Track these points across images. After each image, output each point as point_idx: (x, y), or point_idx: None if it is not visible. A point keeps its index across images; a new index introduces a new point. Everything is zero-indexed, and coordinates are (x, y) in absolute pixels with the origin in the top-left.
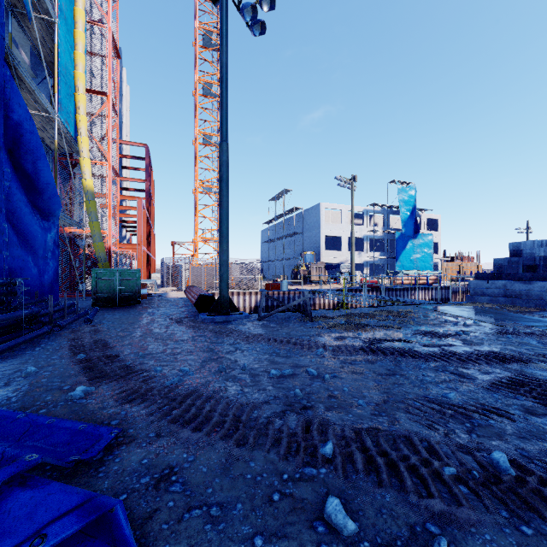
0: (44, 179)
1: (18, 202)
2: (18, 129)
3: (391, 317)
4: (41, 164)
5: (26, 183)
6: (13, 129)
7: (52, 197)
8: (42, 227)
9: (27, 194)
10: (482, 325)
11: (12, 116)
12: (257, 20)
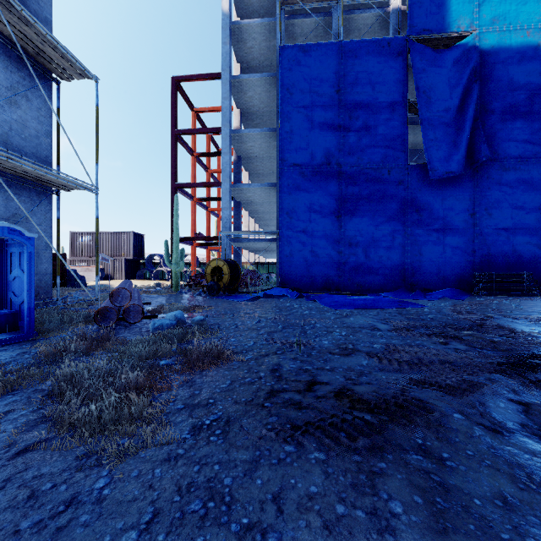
0: None
1: None
2: None
3: None
4: None
5: None
6: None
7: None
8: None
9: None
10: None
11: None
12: None
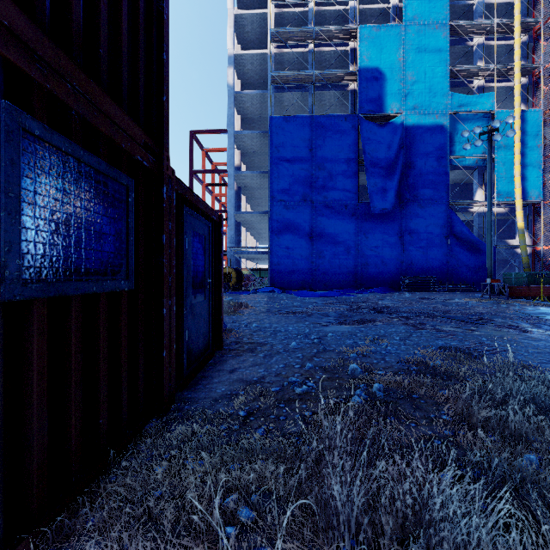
0: (467, 239)
1: (455, 251)
2: (454, 227)
3: (514, 302)
4: (465, 234)
5: (462, 242)
6: (452, 228)
7: (475, 244)
8: (472, 257)
9: (464, 246)
10: (509, 308)
11: (451, 224)
12: (505, 134)
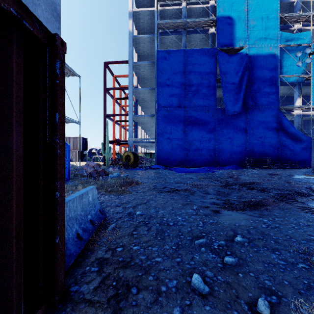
0: (292, 132)
1: (283, 140)
2: (283, 124)
3: None
4: (290, 129)
5: (288, 134)
6: (281, 124)
7: (298, 135)
8: (295, 144)
9: (289, 137)
10: None
11: (281, 122)
12: None
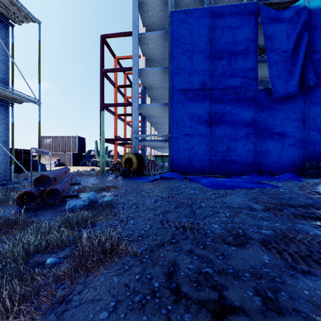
0: None
1: None
2: None
3: None
4: None
5: None
6: None
7: None
8: None
9: None
10: None
11: None
12: None
